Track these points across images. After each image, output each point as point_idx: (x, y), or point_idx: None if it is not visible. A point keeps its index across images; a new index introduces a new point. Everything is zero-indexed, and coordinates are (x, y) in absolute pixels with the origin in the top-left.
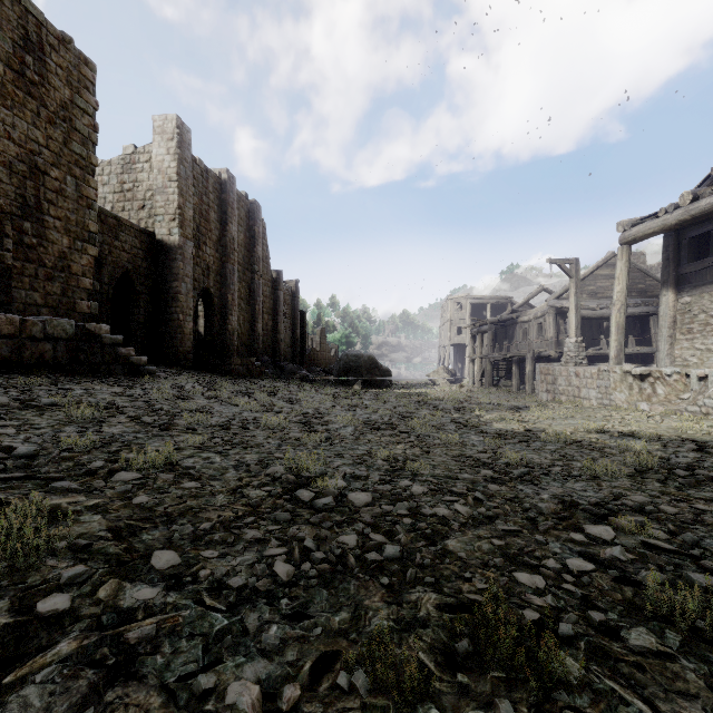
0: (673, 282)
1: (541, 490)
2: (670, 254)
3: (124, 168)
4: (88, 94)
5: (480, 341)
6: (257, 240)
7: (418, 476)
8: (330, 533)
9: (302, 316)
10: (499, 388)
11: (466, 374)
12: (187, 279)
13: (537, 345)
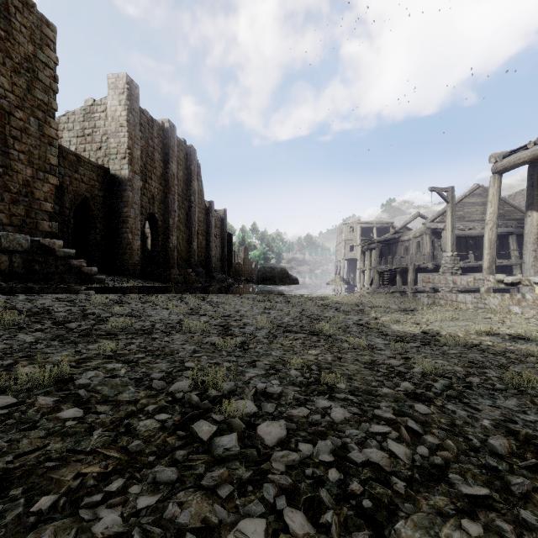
0: (537, 205)
1: (476, 412)
2: (534, 181)
3: (85, 117)
4: (49, 50)
5: (369, 256)
6: (193, 176)
7: (335, 391)
8: (226, 512)
9: (229, 237)
10: (385, 293)
11: (357, 282)
12: (135, 205)
13: (416, 259)
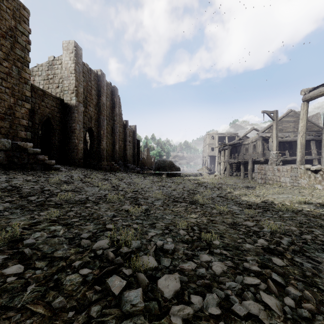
0: None
1: (318, 264)
2: None
3: (48, 68)
4: (25, 24)
5: (224, 154)
6: (116, 105)
7: (212, 247)
8: None
9: (138, 142)
10: (234, 176)
11: (216, 170)
12: (80, 122)
13: (252, 156)
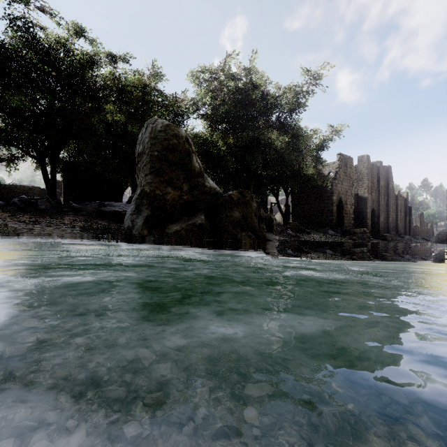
0: None
1: None
2: None
3: None
4: (352, 167)
5: None
6: (390, 182)
7: None
8: None
9: (409, 209)
10: None
11: None
12: (369, 207)
13: None
